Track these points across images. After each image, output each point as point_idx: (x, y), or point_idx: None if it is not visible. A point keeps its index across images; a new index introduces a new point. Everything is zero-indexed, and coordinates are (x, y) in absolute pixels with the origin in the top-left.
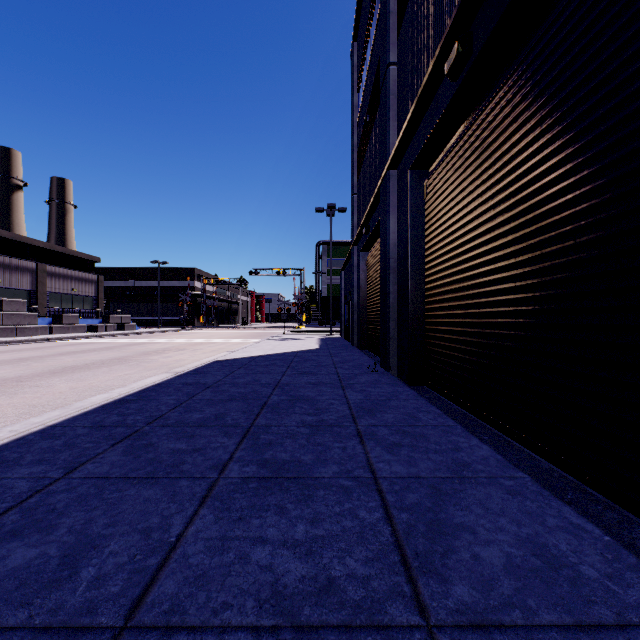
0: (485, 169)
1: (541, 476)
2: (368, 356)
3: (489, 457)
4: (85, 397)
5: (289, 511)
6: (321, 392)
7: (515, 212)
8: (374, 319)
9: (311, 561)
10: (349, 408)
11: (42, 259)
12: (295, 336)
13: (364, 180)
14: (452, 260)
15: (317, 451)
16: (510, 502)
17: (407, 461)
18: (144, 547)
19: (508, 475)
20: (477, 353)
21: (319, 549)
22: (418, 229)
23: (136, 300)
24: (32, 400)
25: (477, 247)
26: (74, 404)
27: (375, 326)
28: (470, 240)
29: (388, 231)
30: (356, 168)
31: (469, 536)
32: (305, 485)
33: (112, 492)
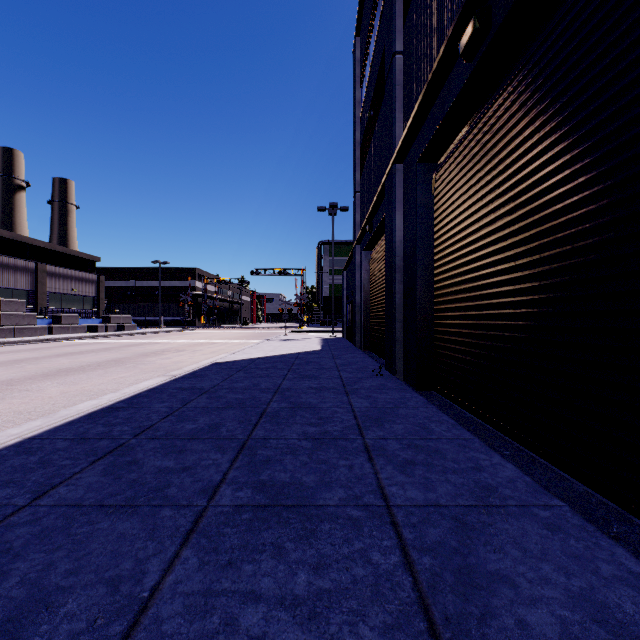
0: (503, 157)
1: (577, 502)
2: (372, 358)
3: (516, 479)
4: (75, 402)
5: (288, 553)
6: (324, 398)
7: (540, 203)
8: (378, 320)
9: (315, 629)
10: (354, 417)
11: (42, 259)
12: (296, 337)
13: (367, 177)
14: (464, 257)
15: (320, 471)
16: (551, 541)
17: (423, 484)
18: (108, 606)
19: (542, 503)
20: (494, 358)
21: (325, 610)
22: (426, 225)
23: (137, 300)
24: (19, 406)
25: (494, 243)
26: (59, 412)
27: (379, 327)
28: (485, 235)
29: (394, 228)
30: (359, 165)
31: (509, 591)
32: (307, 516)
33: (82, 525)
